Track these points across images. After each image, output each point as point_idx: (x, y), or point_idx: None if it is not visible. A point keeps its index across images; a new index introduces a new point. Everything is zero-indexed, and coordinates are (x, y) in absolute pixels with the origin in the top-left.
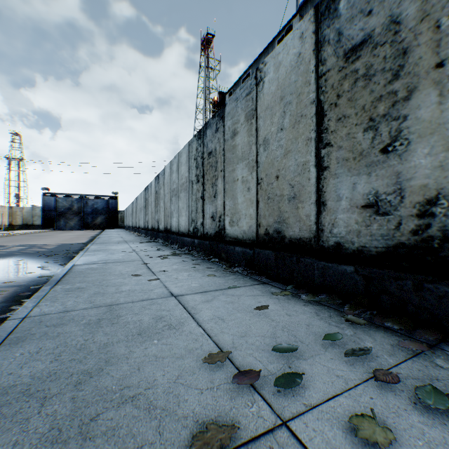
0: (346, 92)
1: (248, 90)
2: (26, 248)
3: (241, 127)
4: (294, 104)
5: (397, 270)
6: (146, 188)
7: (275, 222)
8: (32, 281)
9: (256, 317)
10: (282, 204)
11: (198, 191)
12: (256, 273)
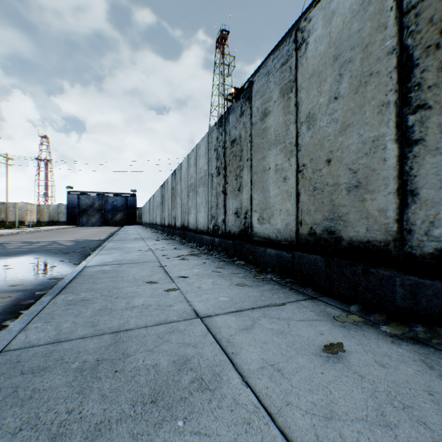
0: None
1: (283, 58)
2: (46, 245)
3: (274, 105)
4: (356, 62)
5: None
6: (163, 184)
7: (325, 219)
8: (40, 285)
9: (330, 367)
10: (336, 196)
11: (219, 184)
12: (298, 284)
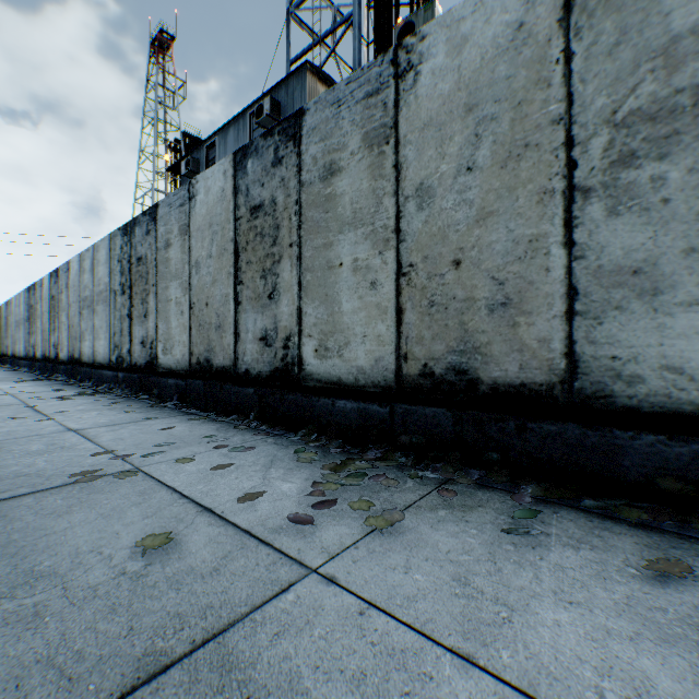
0: (251, 242)
1: (181, 200)
2: None
3: (175, 239)
4: (220, 236)
5: (274, 388)
6: (33, 287)
7: (205, 351)
8: None
9: (158, 435)
10: (211, 332)
11: (125, 306)
12: (186, 406)
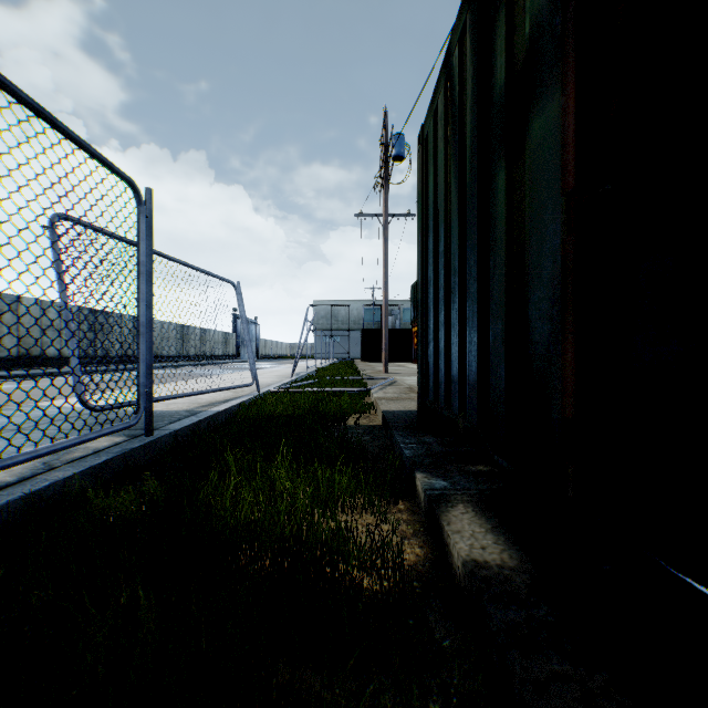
0: None
1: None
2: None
3: None
4: None
5: None
6: None
7: None
8: None
9: None
10: None
11: None
12: None
